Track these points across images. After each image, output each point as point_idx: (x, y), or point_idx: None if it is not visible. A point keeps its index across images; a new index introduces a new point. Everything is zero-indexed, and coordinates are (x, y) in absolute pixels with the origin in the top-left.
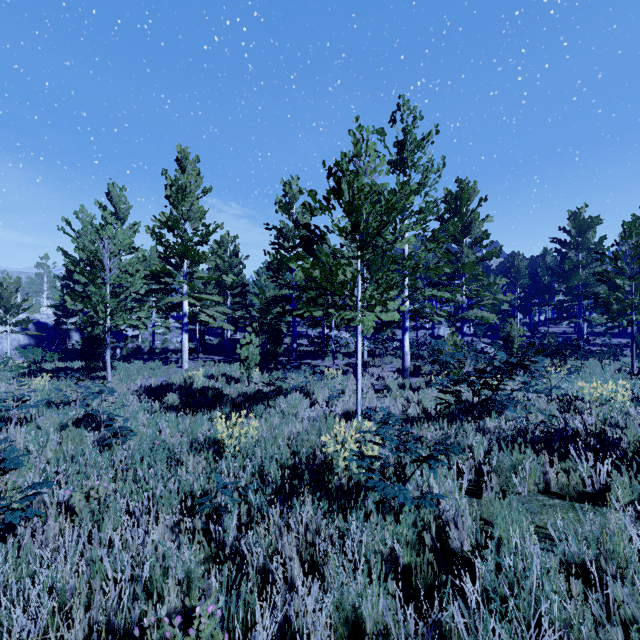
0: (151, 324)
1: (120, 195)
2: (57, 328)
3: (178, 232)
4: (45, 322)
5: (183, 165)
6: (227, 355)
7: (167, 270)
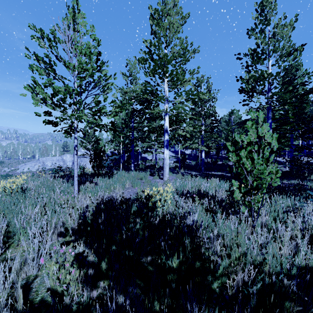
0: (154, 150)
1: (133, 65)
2: (118, 155)
3: (158, 53)
4: (115, 152)
5: (164, 1)
6: (201, 171)
7: (149, 90)
